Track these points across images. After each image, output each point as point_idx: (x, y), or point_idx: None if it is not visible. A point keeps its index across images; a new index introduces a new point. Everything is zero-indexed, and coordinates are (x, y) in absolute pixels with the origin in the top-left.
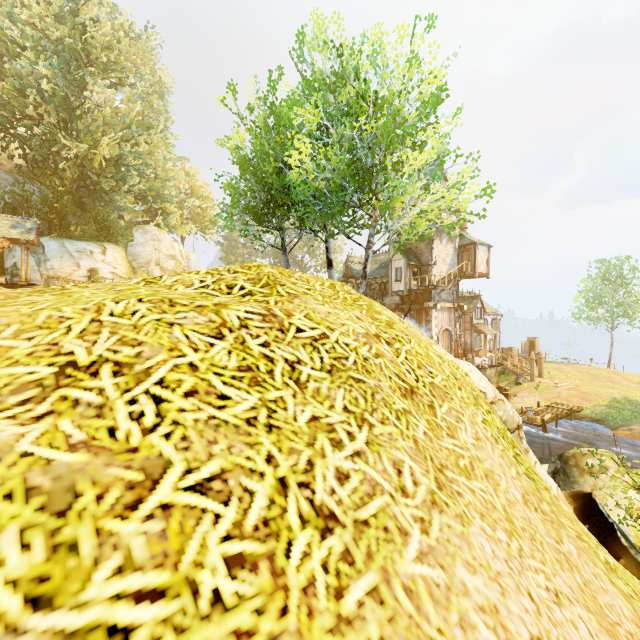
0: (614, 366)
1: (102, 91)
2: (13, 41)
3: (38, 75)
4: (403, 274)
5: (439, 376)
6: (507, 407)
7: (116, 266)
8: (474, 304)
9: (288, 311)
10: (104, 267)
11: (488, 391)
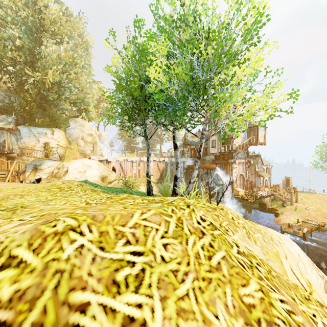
0: None
1: (51, 45)
2: (2, 19)
3: (14, 37)
4: (216, 143)
5: None
6: None
7: (59, 140)
8: (257, 160)
9: None
10: (52, 141)
11: (320, 282)
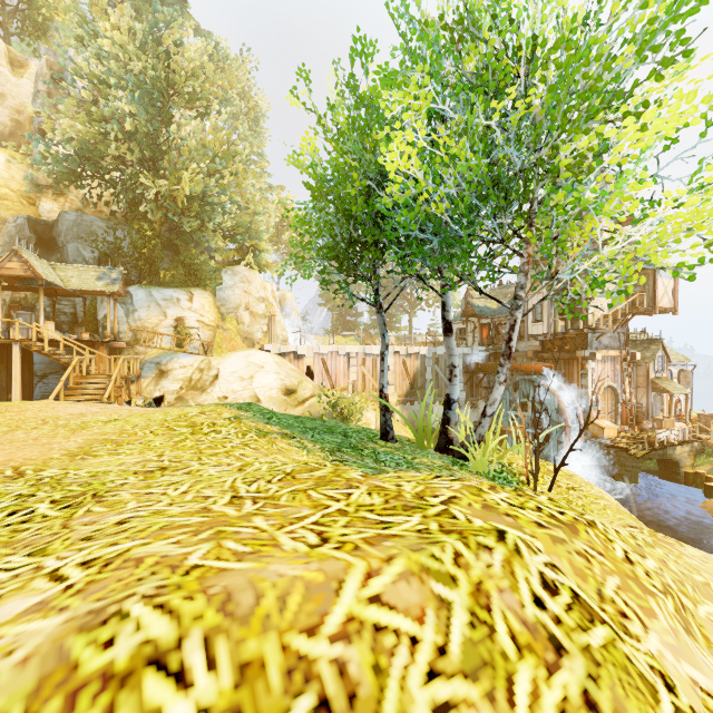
0: None
1: (187, 122)
2: (102, 82)
3: (121, 113)
4: (545, 312)
5: None
6: None
7: (203, 313)
8: (652, 351)
9: None
10: (191, 315)
11: None
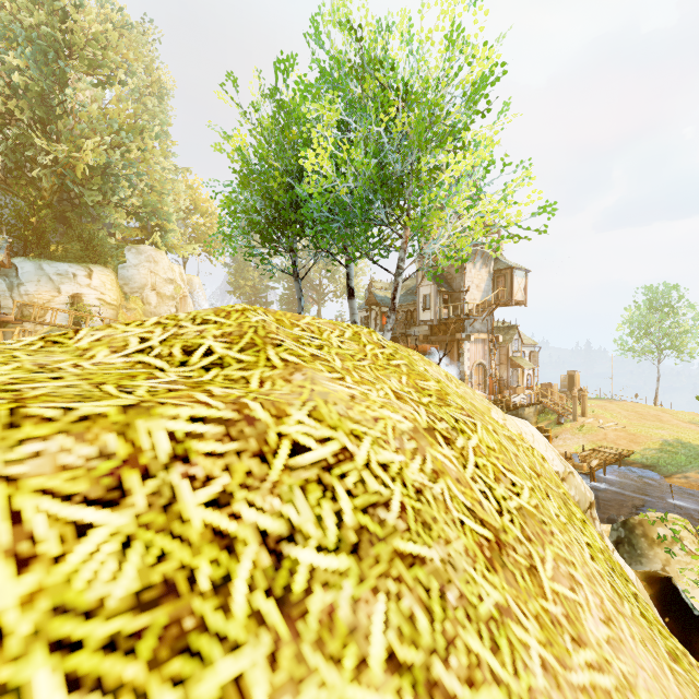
0: (661, 403)
1: (87, 88)
2: None
3: (8, 67)
4: (432, 302)
5: (525, 488)
6: (577, 481)
7: (104, 291)
8: (511, 335)
9: (278, 406)
10: (90, 292)
11: (557, 464)
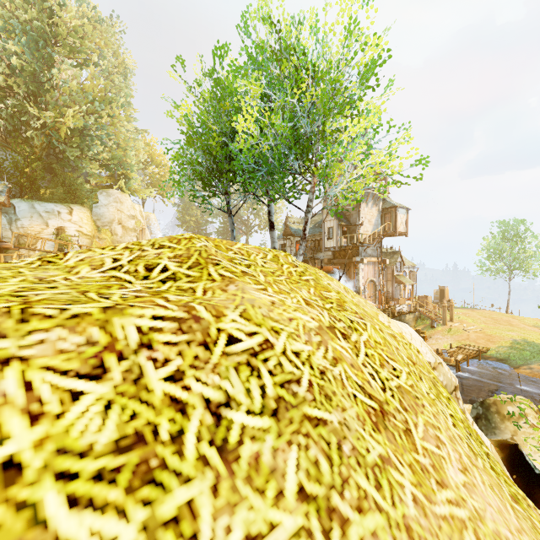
0: (511, 311)
1: (68, 69)
2: None
3: (8, 52)
4: (335, 233)
5: (403, 372)
6: (445, 369)
7: (82, 225)
8: (395, 259)
9: (217, 309)
10: (71, 226)
11: (429, 357)
